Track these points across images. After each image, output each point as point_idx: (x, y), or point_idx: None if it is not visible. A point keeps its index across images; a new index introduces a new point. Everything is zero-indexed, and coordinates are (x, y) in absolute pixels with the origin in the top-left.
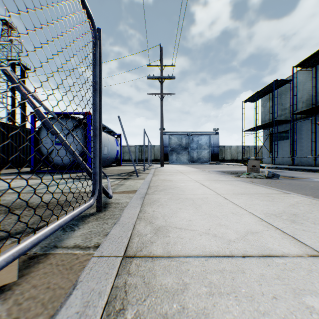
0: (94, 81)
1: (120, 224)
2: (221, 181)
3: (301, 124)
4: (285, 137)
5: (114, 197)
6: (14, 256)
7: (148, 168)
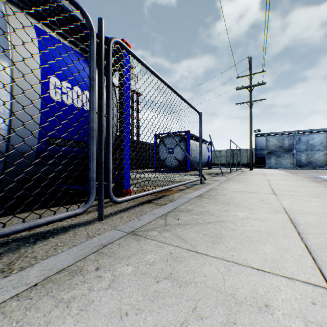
0: (199, 134)
1: (209, 186)
2: (289, 180)
3: None
4: None
5: (207, 181)
6: (188, 182)
7: (235, 171)
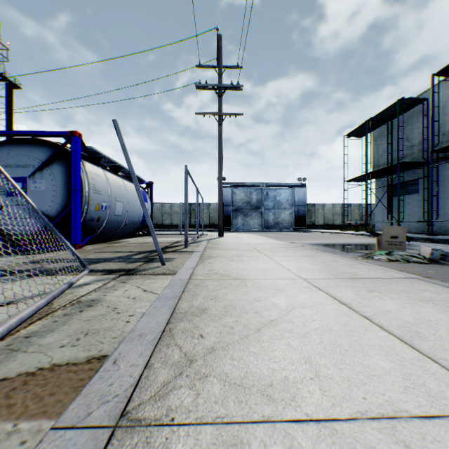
0: None
1: None
2: (375, 283)
3: (441, 169)
4: (412, 190)
5: None
6: None
7: (196, 240)
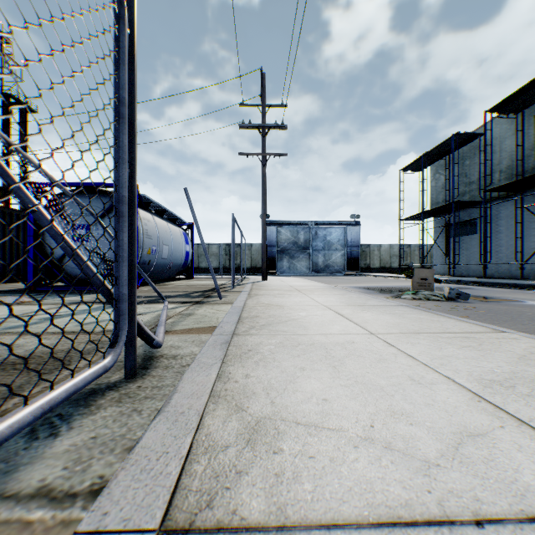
0: (117, 98)
1: (169, 414)
2: (372, 307)
3: (498, 208)
4: (471, 230)
5: (170, 341)
6: None
7: (240, 283)
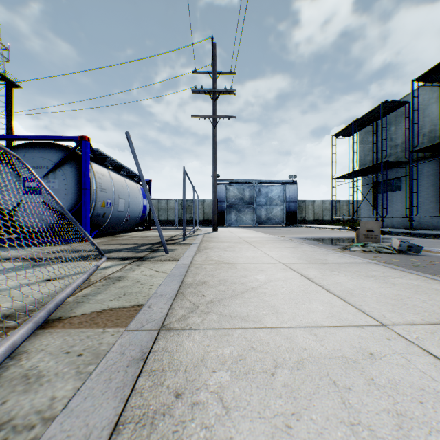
0: None
1: None
2: (339, 266)
3: (421, 167)
4: (396, 187)
5: (38, 354)
6: None
7: (192, 234)
